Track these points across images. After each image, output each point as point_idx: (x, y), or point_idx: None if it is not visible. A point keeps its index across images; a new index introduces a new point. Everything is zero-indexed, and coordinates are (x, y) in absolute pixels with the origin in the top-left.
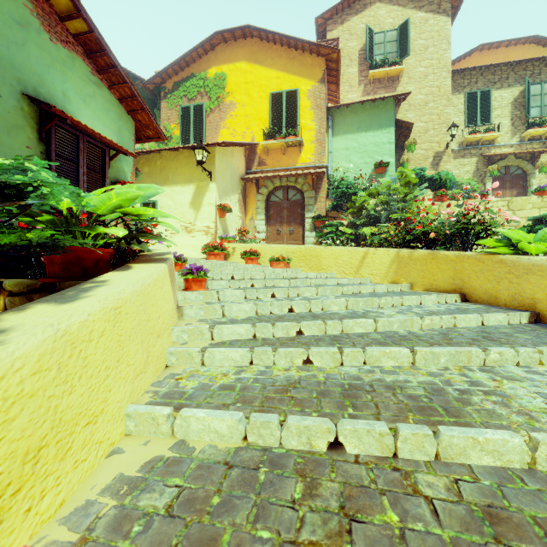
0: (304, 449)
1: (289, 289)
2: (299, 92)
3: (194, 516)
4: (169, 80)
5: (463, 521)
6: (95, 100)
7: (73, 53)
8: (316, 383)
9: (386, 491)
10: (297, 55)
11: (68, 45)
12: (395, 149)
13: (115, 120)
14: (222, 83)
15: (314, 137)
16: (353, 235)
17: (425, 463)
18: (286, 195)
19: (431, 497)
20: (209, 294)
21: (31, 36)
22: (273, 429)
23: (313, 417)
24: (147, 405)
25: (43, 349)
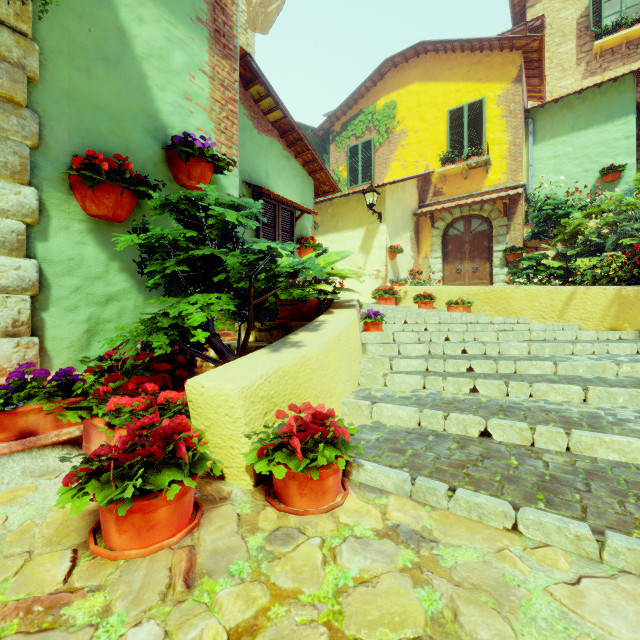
0: (461, 434)
1: (464, 333)
2: (485, 101)
3: (391, 444)
4: (337, 123)
5: (565, 471)
6: (286, 171)
7: (272, 138)
8: (478, 402)
9: (515, 455)
10: (482, 58)
11: (269, 133)
12: (639, 142)
13: (300, 183)
14: (392, 112)
15: (506, 151)
16: (563, 269)
17: (556, 451)
18: (468, 226)
19: (548, 461)
20: (386, 335)
21: (247, 136)
22: (439, 419)
23: (469, 415)
24: (354, 399)
25: (318, 351)
